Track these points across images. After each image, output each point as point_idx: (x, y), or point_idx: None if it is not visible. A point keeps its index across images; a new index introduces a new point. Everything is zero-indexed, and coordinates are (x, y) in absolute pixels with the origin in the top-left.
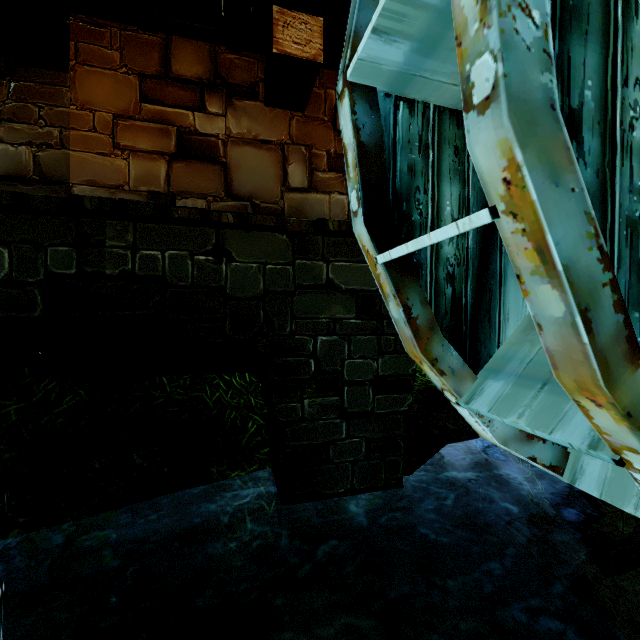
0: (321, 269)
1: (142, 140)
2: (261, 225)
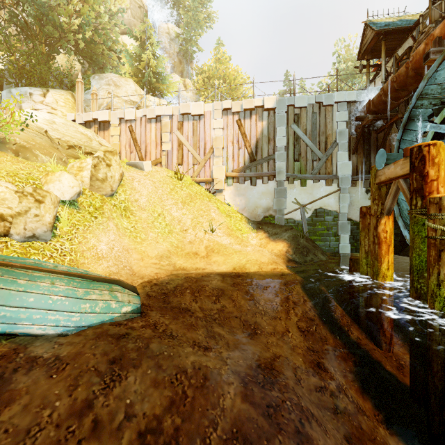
0: None
1: None
2: None
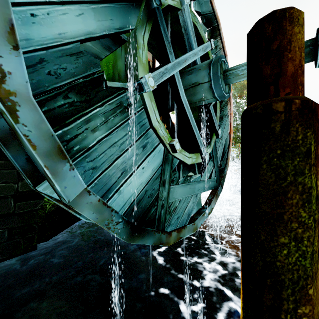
0: None
1: None
2: None
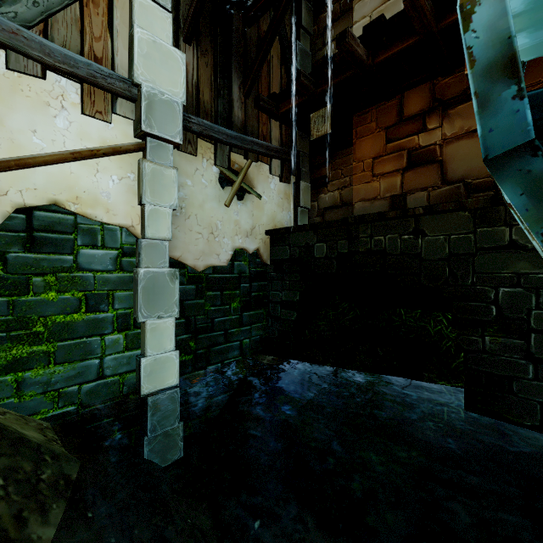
0: (503, 233)
1: (387, 166)
2: (442, 210)
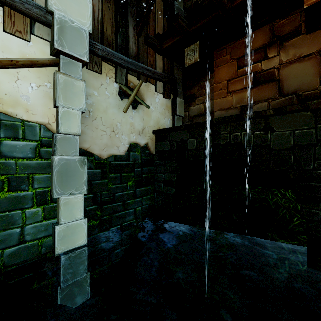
0: None
1: (237, 85)
2: (289, 111)
